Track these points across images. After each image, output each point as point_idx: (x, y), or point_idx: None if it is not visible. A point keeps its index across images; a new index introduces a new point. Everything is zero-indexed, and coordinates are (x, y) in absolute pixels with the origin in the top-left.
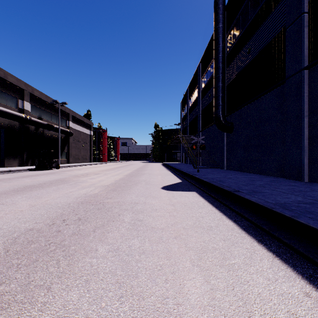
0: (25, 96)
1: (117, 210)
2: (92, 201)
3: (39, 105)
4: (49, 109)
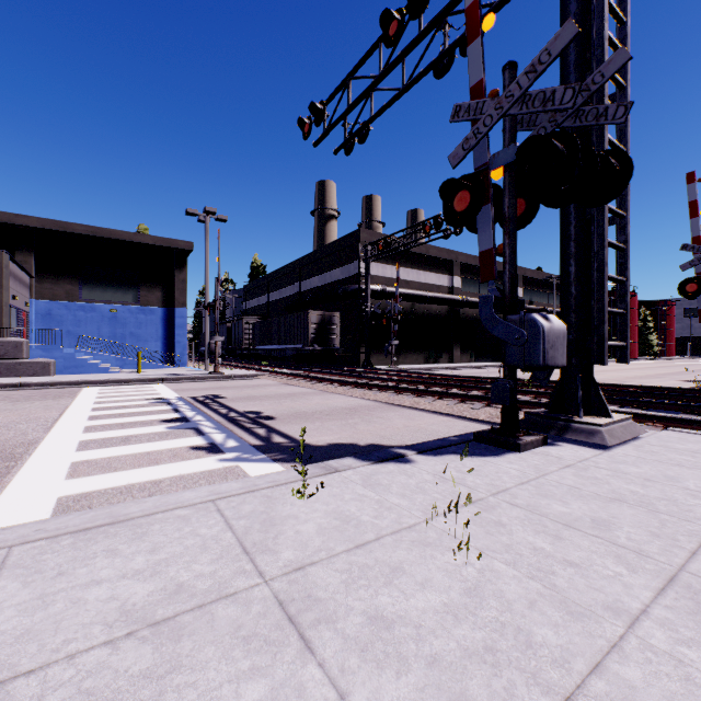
0: (518, 282)
1: (628, 382)
2: (613, 380)
3: (529, 286)
4: (540, 287)
